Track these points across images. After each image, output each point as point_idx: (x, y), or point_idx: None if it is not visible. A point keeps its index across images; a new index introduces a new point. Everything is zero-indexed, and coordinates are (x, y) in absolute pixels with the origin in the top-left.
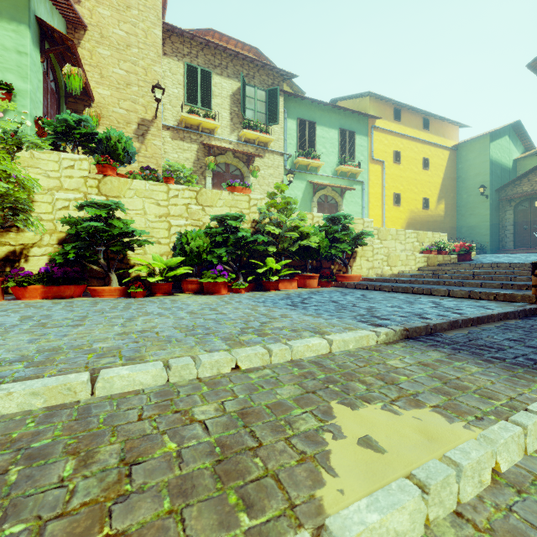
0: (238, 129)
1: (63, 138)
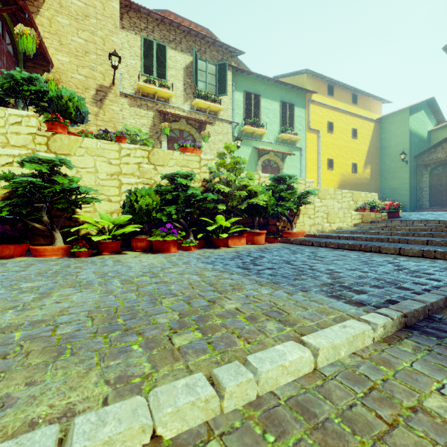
0: (191, 99)
1: (11, 95)
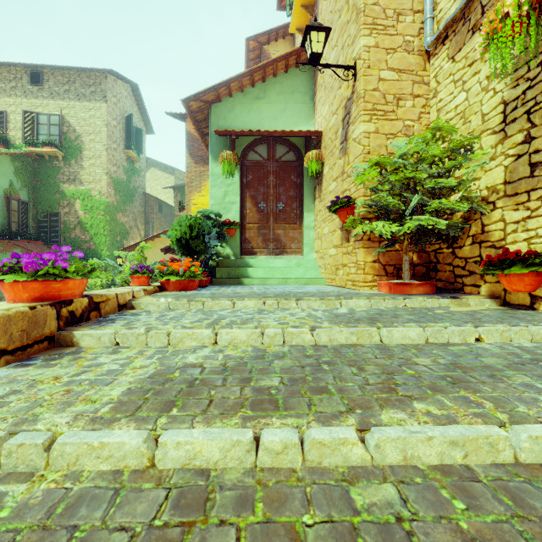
0: None
1: None
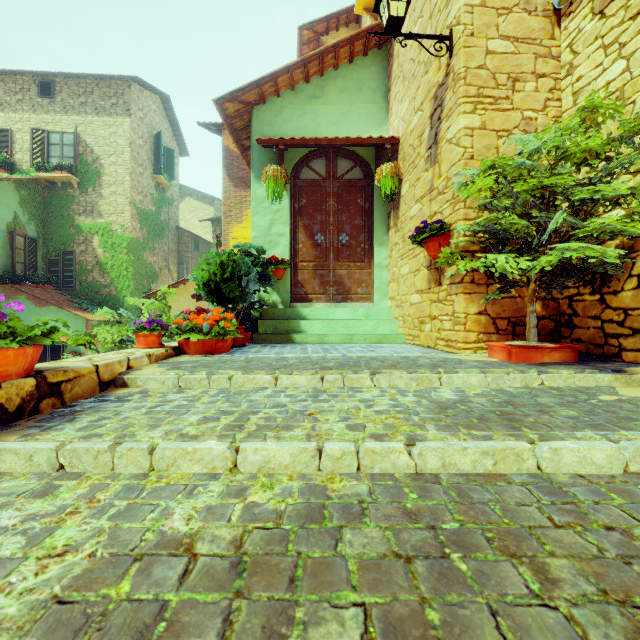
0: None
1: None
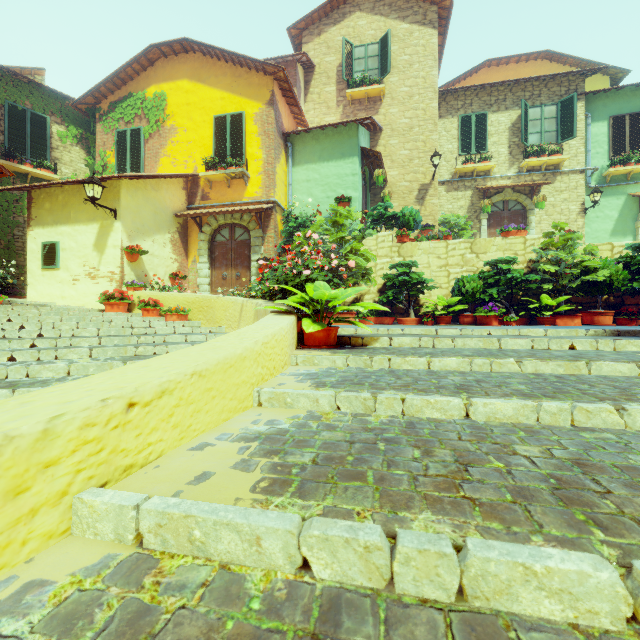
0: (519, 160)
1: (377, 223)
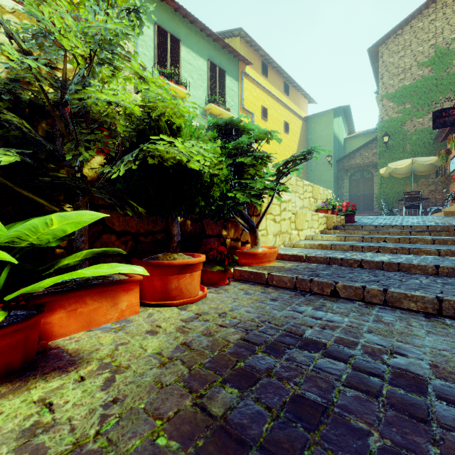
0: None
1: None
